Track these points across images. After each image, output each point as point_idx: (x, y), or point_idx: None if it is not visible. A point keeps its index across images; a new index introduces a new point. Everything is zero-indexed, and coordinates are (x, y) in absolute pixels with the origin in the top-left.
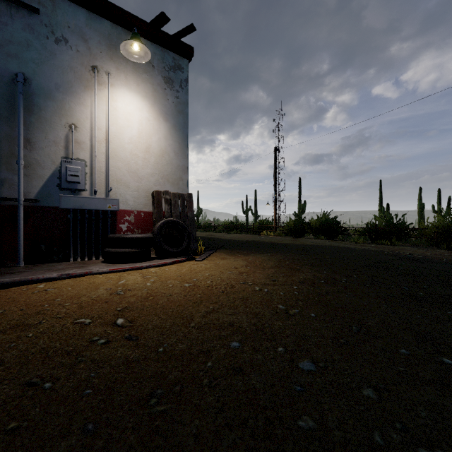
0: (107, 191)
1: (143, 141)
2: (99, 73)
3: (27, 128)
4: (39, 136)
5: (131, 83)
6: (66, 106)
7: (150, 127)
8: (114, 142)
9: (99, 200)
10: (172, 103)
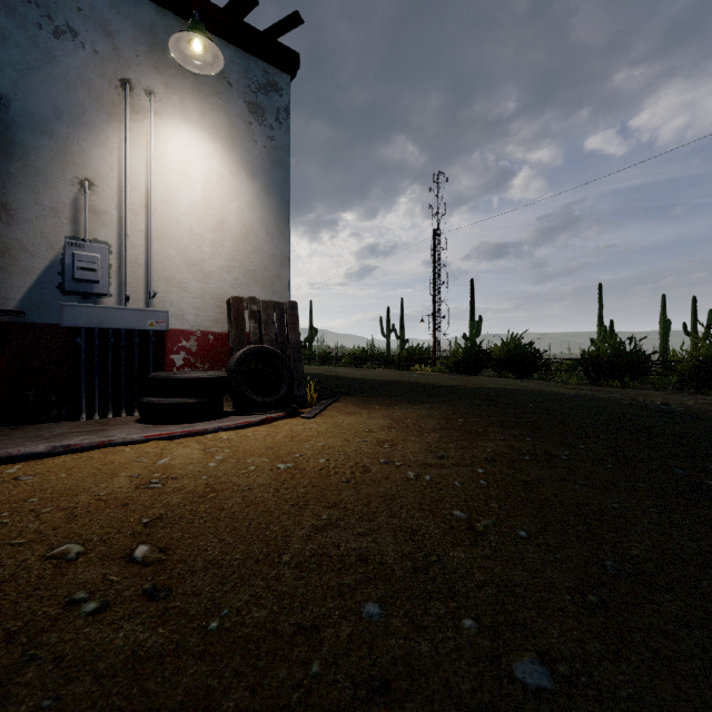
0: (149, 298)
1: (211, 212)
2: (135, 93)
3: (3, 184)
4: (25, 200)
5: (191, 112)
6: (75, 147)
7: (225, 188)
8: (161, 212)
9: (133, 313)
10: (263, 148)
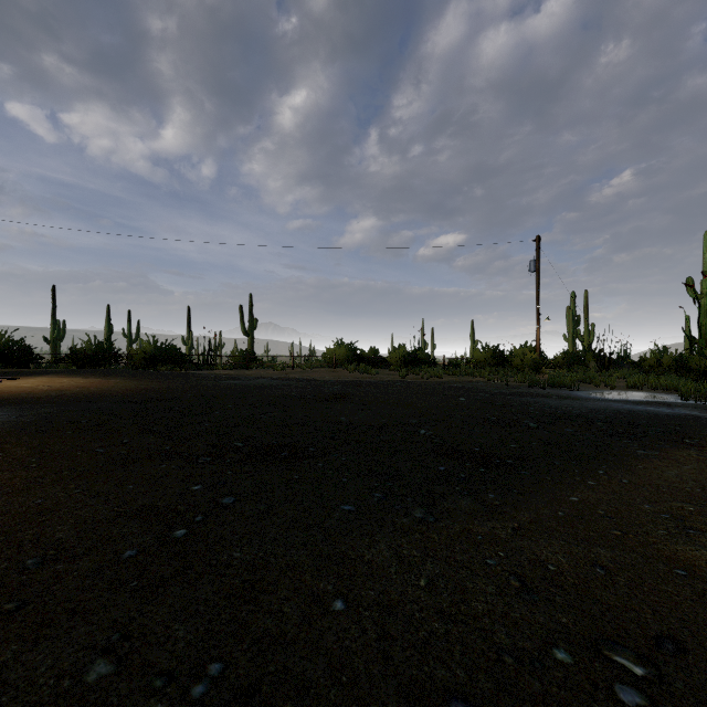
0: None
1: None
2: None
3: None
4: None
5: None
6: None
7: None
8: None
9: None
10: None
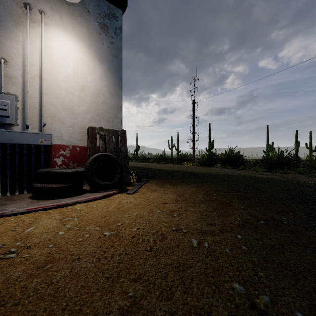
0: (41, 126)
1: (78, 80)
2: (32, 11)
3: None
4: None
5: (66, 25)
6: None
7: (86, 68)
8: (49, 79)
9: (30, 135)
10: (107, 47)
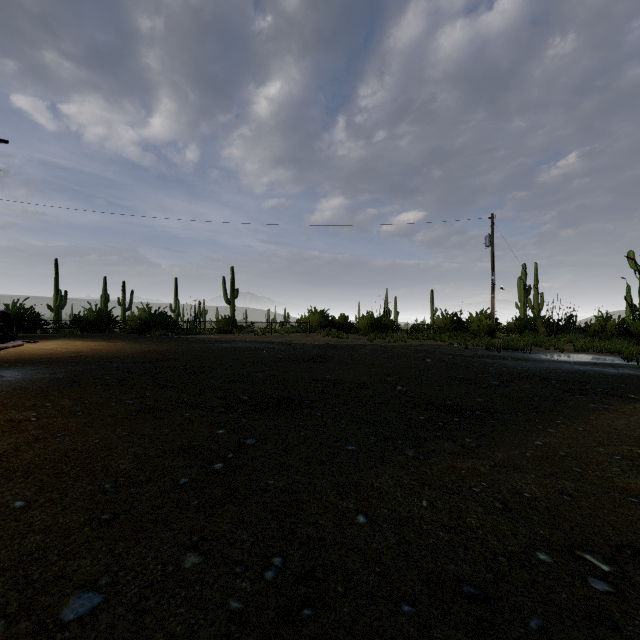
0: None
1: None
2: None
3: None
4: None
5: None
6: None
7: None
8: None
9: None
10: None
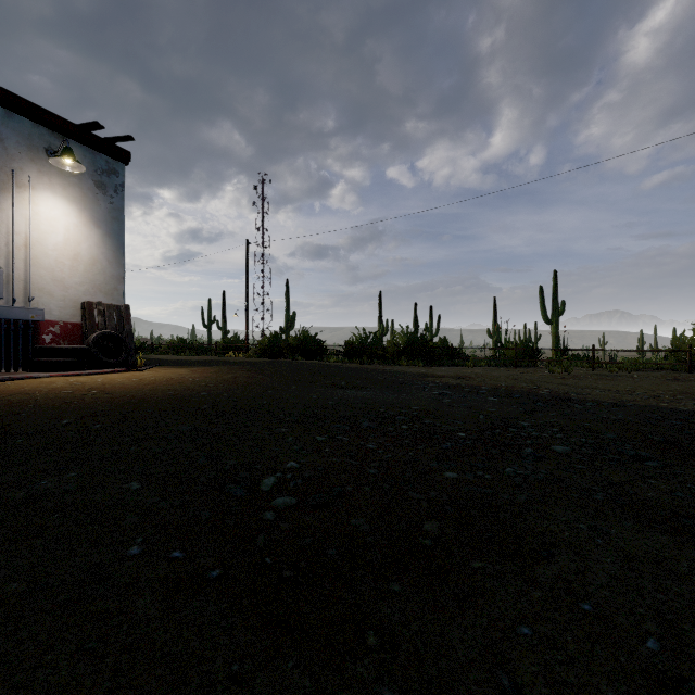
0: (28, 300)
1: (70, 248)
2: (18, 175)
3: None
4: None
5: (56, 187)
6: None
7: (79, 234)
8: (36, 248)
9: (20, 310)
10: (106, 209)
